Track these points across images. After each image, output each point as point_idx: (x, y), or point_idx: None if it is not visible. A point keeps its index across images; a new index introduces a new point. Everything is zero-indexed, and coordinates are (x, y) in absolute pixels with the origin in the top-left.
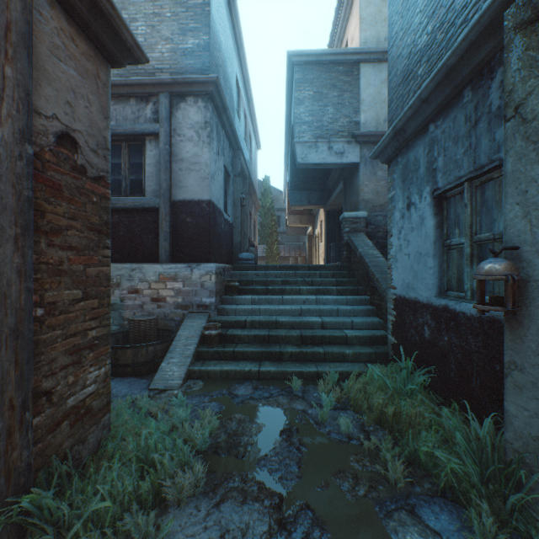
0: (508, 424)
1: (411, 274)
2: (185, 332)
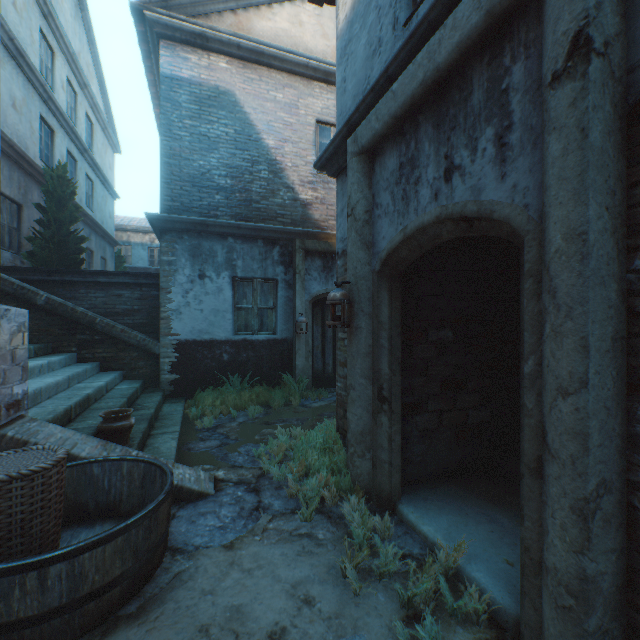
0: (297, 368)
1: (206, 323)
2: (86, 447)
